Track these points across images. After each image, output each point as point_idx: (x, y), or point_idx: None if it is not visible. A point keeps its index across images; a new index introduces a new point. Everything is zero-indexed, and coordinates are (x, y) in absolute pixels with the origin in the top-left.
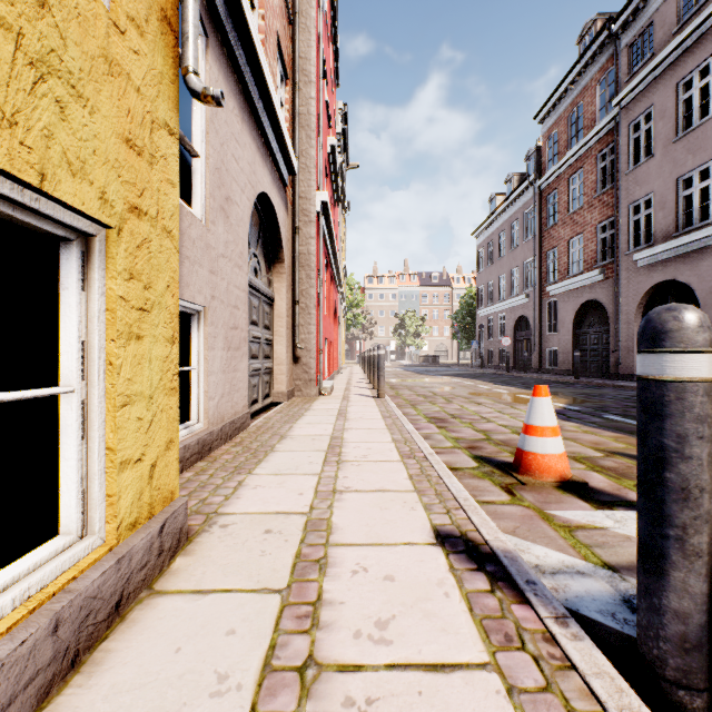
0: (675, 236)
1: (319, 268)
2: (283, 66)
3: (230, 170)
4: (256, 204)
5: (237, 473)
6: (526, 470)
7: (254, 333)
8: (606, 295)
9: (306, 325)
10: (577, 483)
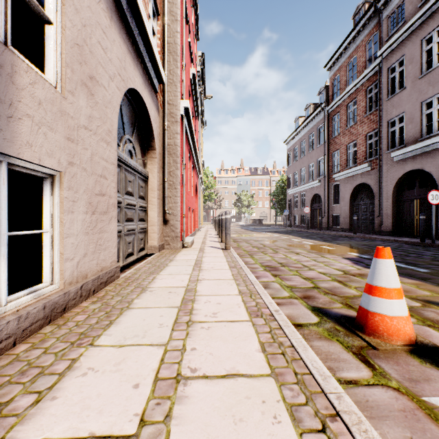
0: (420, 140)
1: (183, 156)
2: (155, 4)
3: (96, 54)
4: (131, 101)
5: (77, 344)
6: (373, 331)
7: (128, 201)
8: (372, 180)
9: (173, 197)
10: (428, 347)
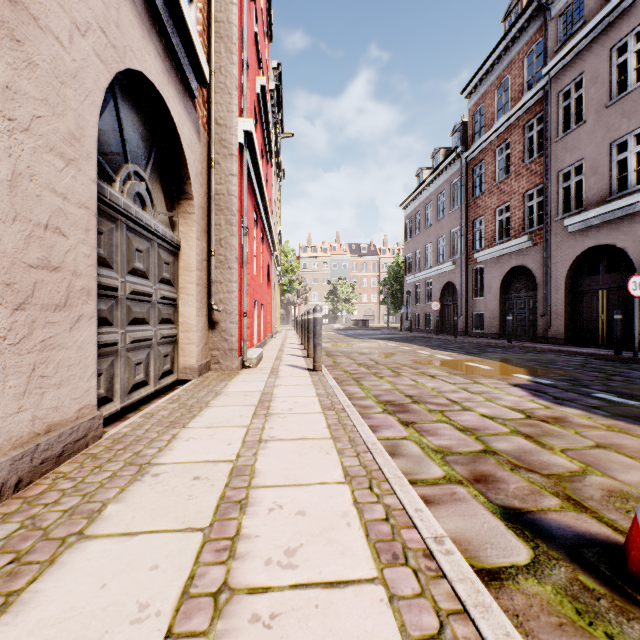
0: (609, 200)
1: (243, 213)
2: None
3: None
4: (142, 104)
5: None
6: None
7: (135, 286)
8: (534, 261)
9: (225, 282)
10: None
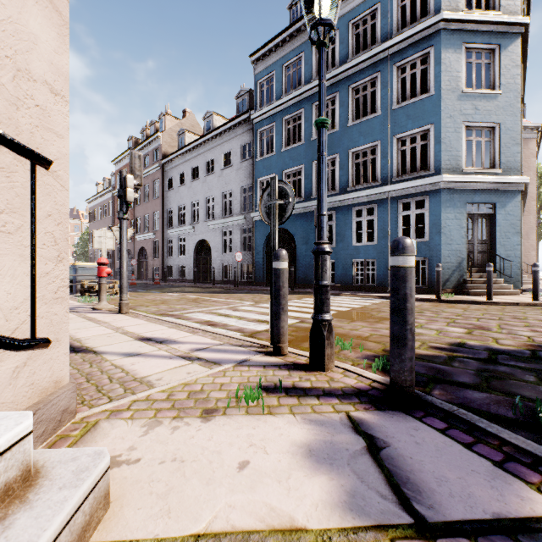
0: (144, 233)
1: None
2: None
3: None
4: None
5: None
6: None
7: None
8: (133, 248)
9: None
10: None
